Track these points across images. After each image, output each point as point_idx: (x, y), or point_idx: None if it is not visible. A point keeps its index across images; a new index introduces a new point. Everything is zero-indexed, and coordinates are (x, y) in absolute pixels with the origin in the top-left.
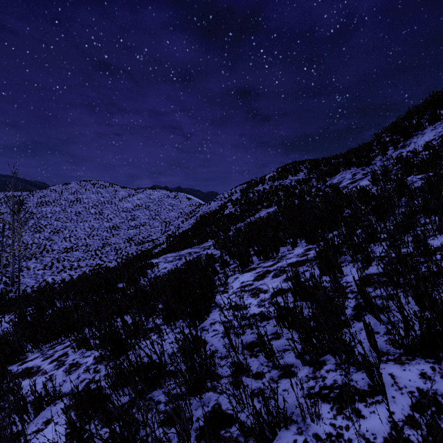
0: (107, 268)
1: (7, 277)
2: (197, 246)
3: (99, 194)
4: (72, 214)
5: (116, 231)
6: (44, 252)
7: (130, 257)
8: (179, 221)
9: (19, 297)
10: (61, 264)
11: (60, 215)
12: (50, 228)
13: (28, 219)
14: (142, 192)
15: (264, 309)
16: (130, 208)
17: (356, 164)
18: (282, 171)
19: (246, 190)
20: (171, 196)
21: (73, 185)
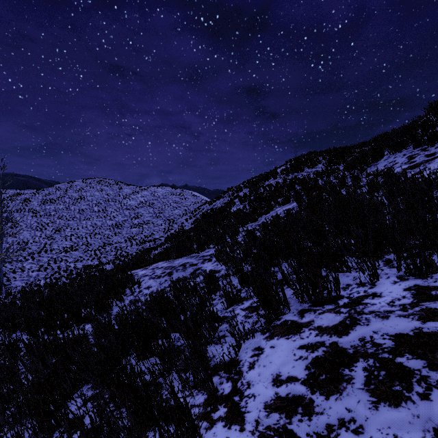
0: (103, 271)
1: None
2: (196, 253)
3: (103, 192)
4: (75, 212)
5: (119, 229)
6: (42, 252)
7: (128, 258)
8: (183, 219)
9: None
10: (57, 265)
11: (63, 213)
12: (52, 226)
13: (31, 217)
14: (147, 189)
15: None
16: (134, 206)
17: (412, 143)
18: (296, 163)
19: (255, 184)
20: (175, 194)
21: (78, 182)
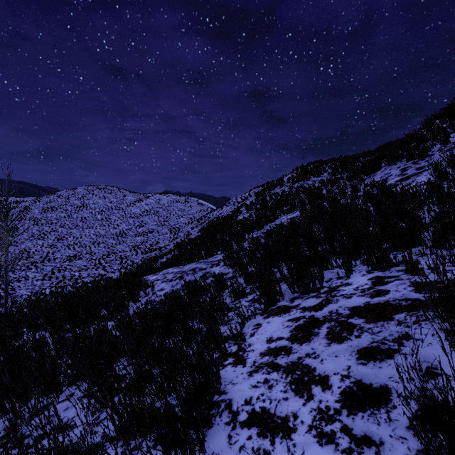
0: (109, 279)
1: (2, 288)
2: (204, 259)
3: (106, 199)
4: (78, 220)
5: (123, 238)
6: (46, 261)
7: (134, 267)
8: (189, 228)
9: (5, 314)
10: (61, 274)
11: (65, 221)
12: (54, 234)
13: (32, 226)
14: (151, 197)
15: (336, 454)
16: (138, 214)
17: (406, 156)
18: (302, 171)
19: (261, 193)
20: (181, 201)
21: (80, 190)
